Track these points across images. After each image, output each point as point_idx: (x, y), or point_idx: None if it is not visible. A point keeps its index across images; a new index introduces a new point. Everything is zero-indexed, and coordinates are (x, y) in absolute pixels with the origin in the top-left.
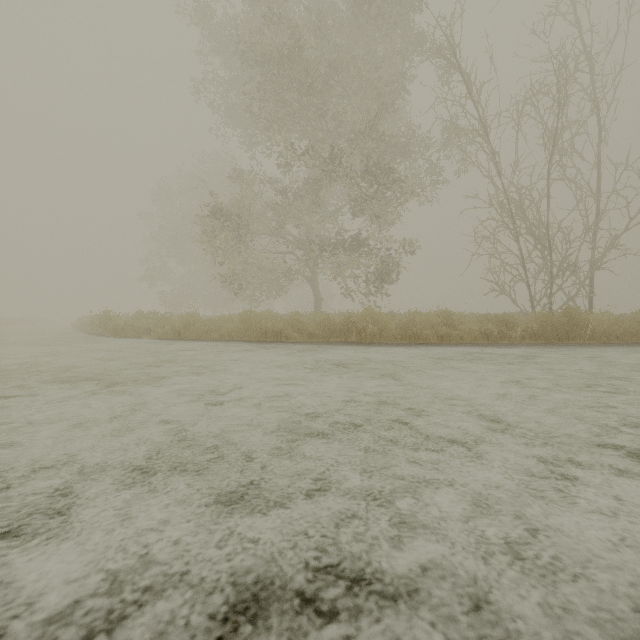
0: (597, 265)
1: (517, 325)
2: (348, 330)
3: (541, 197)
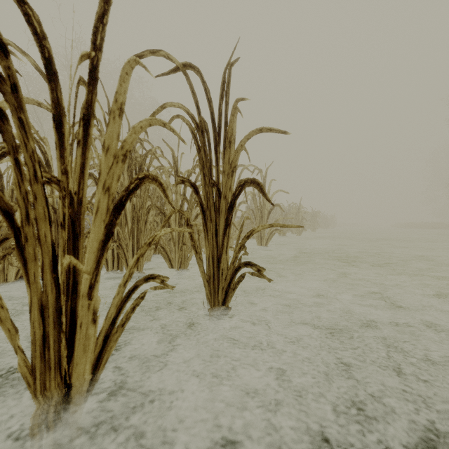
0: None
1: None
2: None
3: None
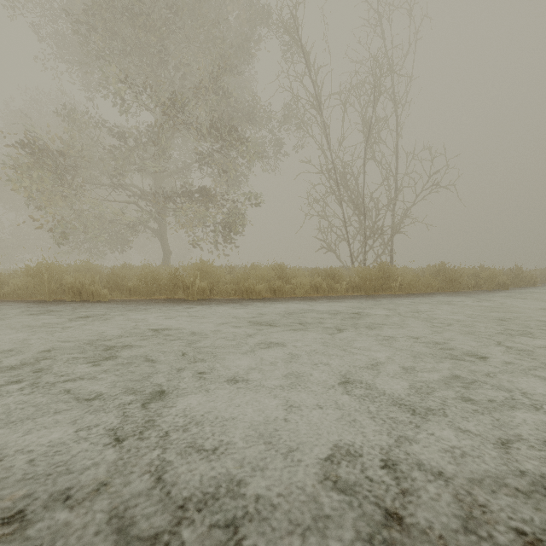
0: (396, 230)
1: (342, 278)
2: (175, 285)
3: (358, 171)
